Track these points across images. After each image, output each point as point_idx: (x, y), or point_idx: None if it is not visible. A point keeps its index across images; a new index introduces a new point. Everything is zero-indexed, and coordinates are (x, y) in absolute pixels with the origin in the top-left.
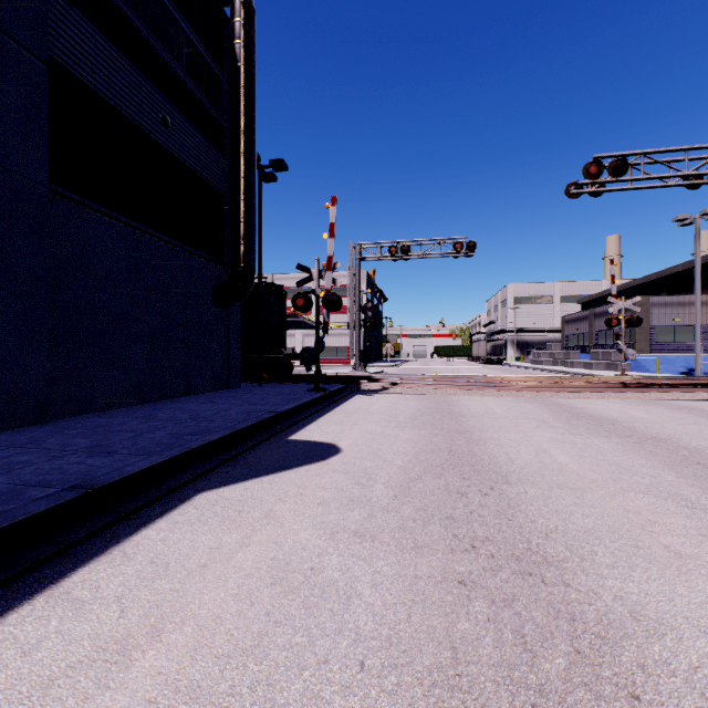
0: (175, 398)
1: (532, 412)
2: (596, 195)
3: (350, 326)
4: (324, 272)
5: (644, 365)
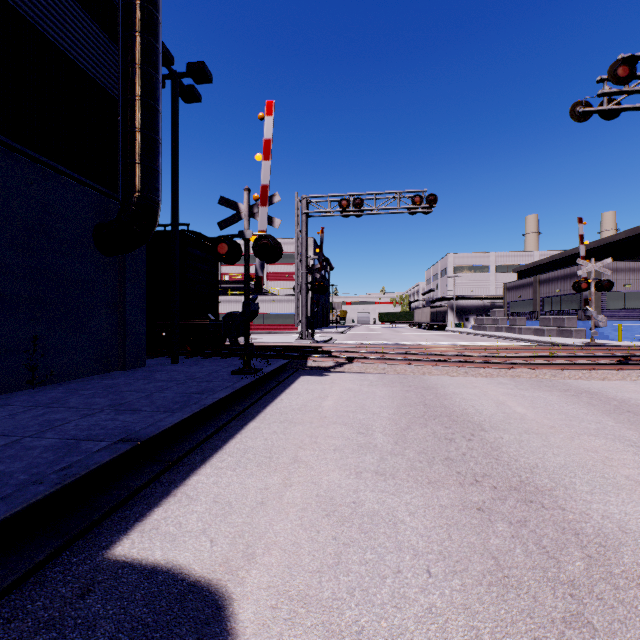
0: (7, 393)
1: (575, 412)
2: (610, 117)
3: (295, 289)
4: (257, 208)
5: (602, 332)
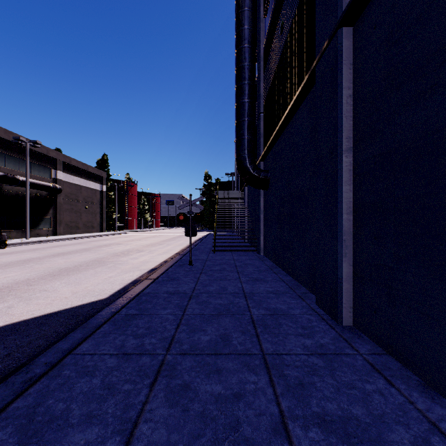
0: None
1: None
2: None
3: None
4: None
5: None
